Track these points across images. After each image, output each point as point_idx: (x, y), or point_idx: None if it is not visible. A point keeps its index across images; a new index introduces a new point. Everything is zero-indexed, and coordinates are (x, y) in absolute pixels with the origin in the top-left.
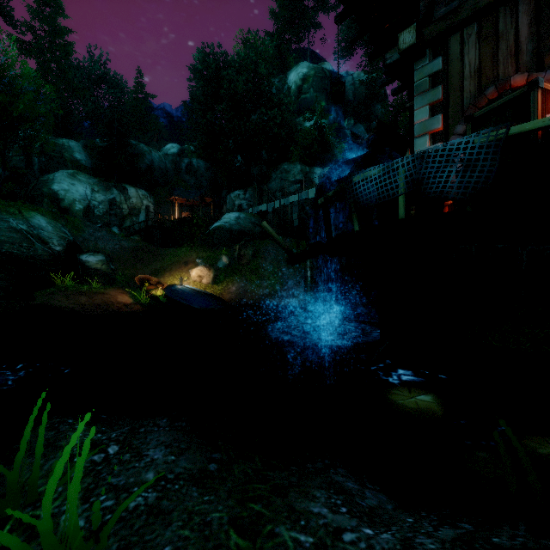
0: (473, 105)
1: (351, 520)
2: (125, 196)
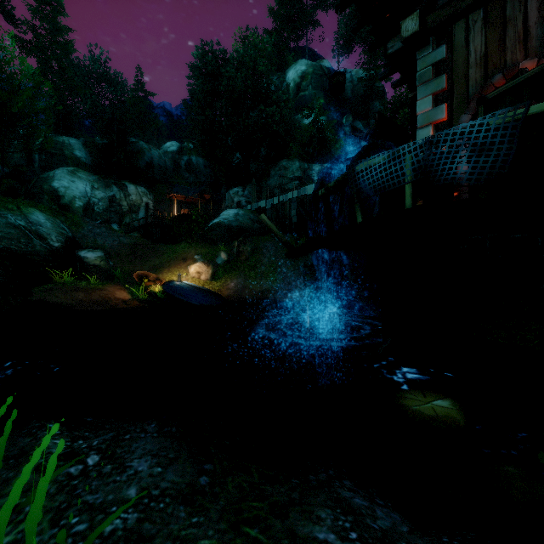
0: (479, 93)
1: None
2: (124, 193)
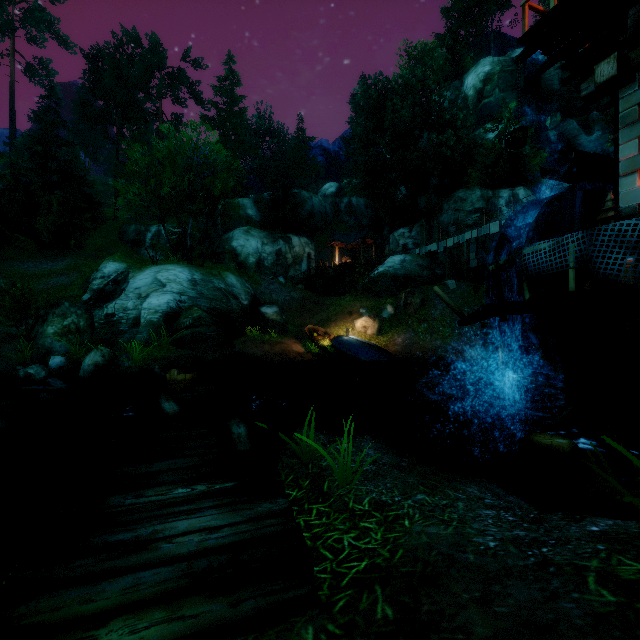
0: None
1: (492, 497)
2: (289, 246)
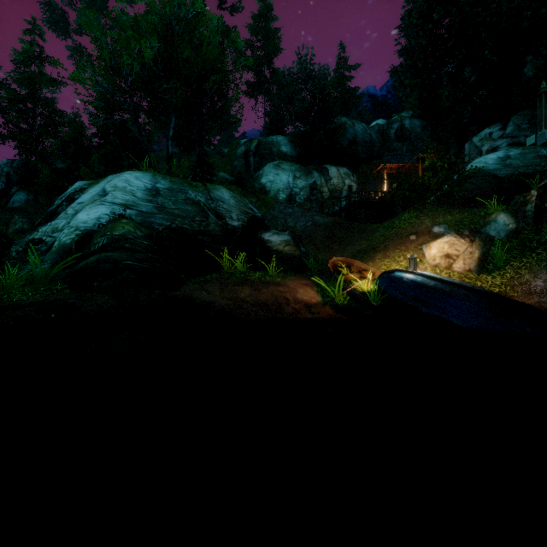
0: None
1: None
2: (325, 178)
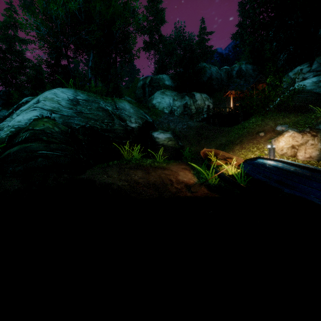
0: None
1: None
2: (193, 100)
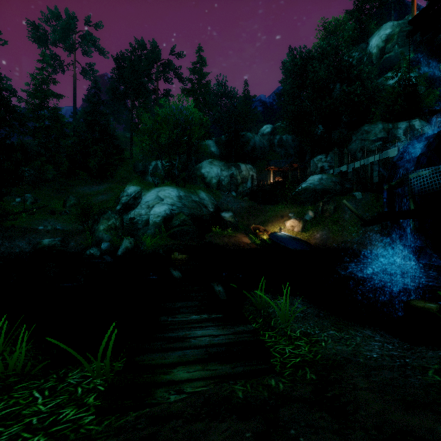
0: None
1: (380, 337)
2: (238, 170)
